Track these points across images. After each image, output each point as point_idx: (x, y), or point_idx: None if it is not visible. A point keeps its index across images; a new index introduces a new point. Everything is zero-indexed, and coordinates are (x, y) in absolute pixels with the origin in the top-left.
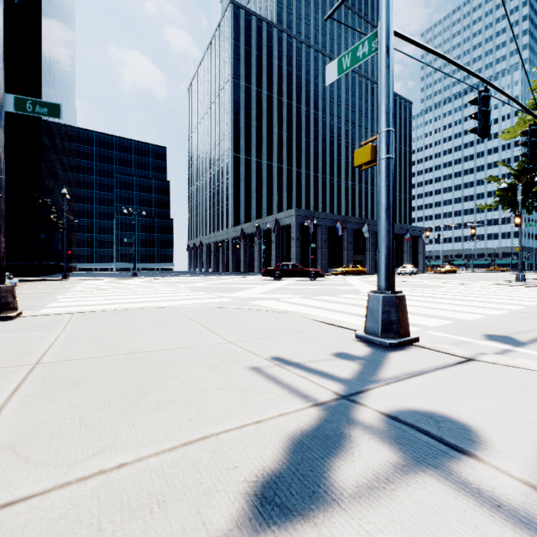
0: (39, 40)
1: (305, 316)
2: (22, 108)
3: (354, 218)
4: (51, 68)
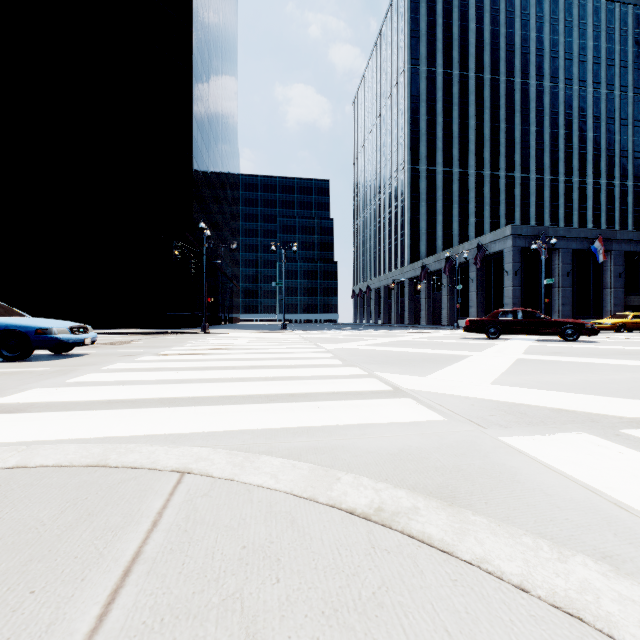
0: (190, 66)
1: None
2: None
3: (626, 232)
4: (206, 100)
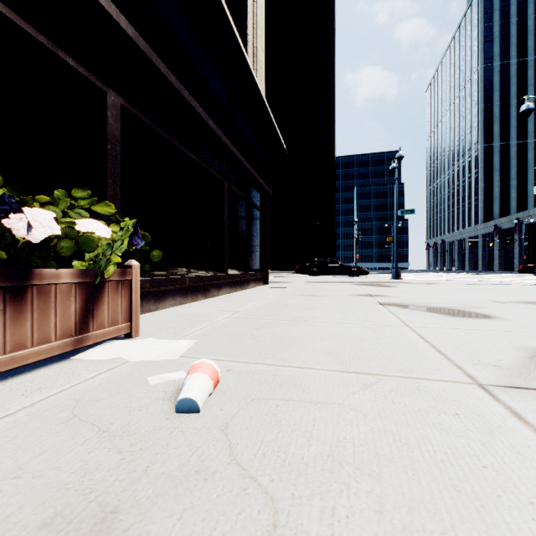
0: (333, 127)
1: (527, 283)
2: (402, 213)
3: None
4: None
